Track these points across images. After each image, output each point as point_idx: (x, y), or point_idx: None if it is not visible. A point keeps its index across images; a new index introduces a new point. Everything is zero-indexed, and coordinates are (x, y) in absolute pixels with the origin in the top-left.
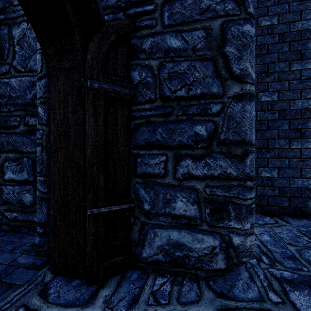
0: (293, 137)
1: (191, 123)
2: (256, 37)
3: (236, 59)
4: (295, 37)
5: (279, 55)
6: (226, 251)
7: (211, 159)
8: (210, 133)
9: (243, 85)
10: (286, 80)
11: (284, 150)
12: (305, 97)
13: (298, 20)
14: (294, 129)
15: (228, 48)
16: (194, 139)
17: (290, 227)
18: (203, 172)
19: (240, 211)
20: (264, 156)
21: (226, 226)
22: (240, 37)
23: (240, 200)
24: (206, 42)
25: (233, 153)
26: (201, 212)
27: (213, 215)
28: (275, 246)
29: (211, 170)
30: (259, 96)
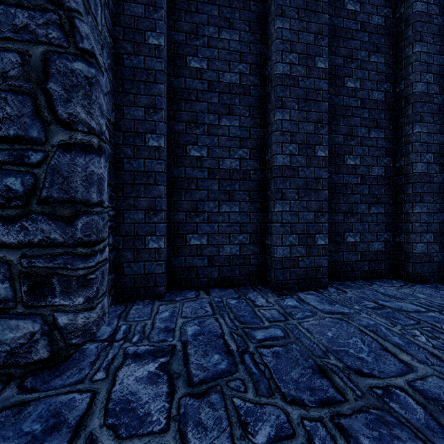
0: (223, 200)
1: (0, 173)
2: (184, 78)
3: (63, 100)
4: (224, 89)
5: (209, 105)
6: (50, 336)
7: (30, 222)
8: (28, 188)
9: (72, 133)
10: (216, 136)
11: (213, 214)
12: (234, 157)
13: (227, 70)
14: (223, 190)
15: (52, 85)
16: (5, 195)
17: (206, 299)
18: (19, 239)
19: (69, 283)
20: (193, 221)
21: (50, 304)
22: (69, 75)
23: (69, 271)
24: (22, 70)
25: (58, 214)
26: (16, 290)
27: (32, 292)
28: (165, 321)
29: (30, 235)
30: (188, 149)
